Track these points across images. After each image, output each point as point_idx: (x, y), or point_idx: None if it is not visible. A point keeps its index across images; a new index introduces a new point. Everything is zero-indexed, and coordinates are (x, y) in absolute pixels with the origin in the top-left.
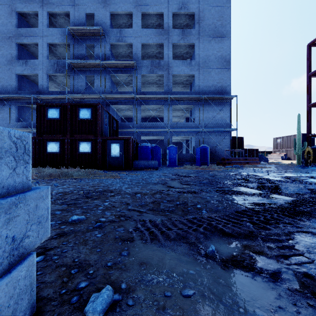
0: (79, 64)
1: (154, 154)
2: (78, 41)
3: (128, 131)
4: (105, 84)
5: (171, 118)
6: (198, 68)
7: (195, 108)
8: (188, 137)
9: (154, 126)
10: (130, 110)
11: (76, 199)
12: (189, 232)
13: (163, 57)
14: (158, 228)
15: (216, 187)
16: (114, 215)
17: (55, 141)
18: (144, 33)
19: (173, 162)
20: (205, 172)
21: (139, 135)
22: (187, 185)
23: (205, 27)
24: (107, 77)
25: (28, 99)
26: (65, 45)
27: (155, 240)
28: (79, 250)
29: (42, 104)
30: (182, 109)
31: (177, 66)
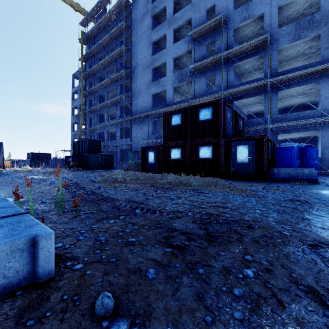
0: (200, 66)
1: (303, 158)
2: (198, 43)
3: (258, 130)
4: (228, 79)
5: None
6: None
7: None
8: None
9: (301, 117)
10: (260, 103)
11: (188, 233)
12: None
13: (318, 10)
14: None
15: None
16: None
17: (177, 148)
18: None
19: None
20: None
21: (275, 132)
22: None
23: None
24: (229, 69)
25: (159, 114)
26: (187, 53)
27: None
28: None
29: (167, 113)
30: None
31: None
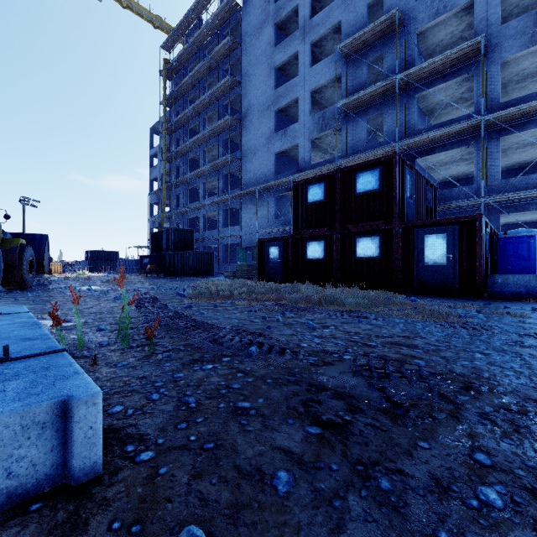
0: (356, 101)
1: None
2: (354, 63)
3: (462, 207)
4: (406, 120)
5: None
6: None
7: None
8: None
9: None
10: (464, 161)
11: (349, 397)
12: None
13: None
14: None
15: None
16: None
17: (318, 240)
18: None
19: None
20: None
21: (495, 211)
22: None
23: None
24: (409, 104)
25: (287, 185)
26: (334, 81)
27: None
28: None
29: (300, 182)
30: None
31: None
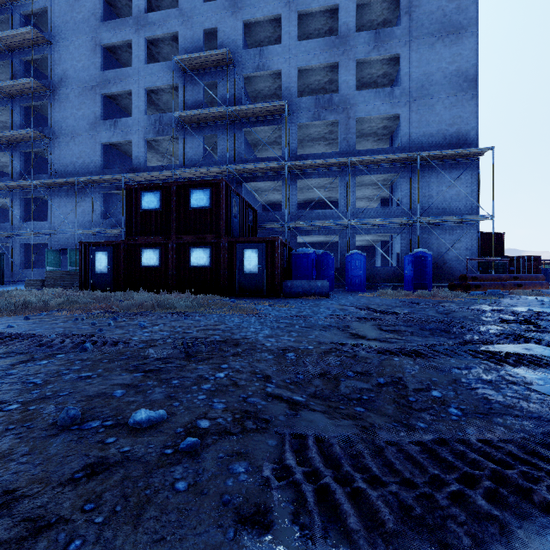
0: (193, 117)
1: (321, 268)
2: (191, 79)
3: (274, 228)
4: (236, 148)
5: (352, 201)
6: (408, 100)
7: (401, 179)
8: (386, 236)
9: (320, 216)
10: (278, 191)
11: (165, 358)
12: (441, 505)
13: (338, 89)
14: (343, 472)
15: (463, 340)
16: (232, 410)
17: (153, 248)
18: (303, 49)
19: (357, 283)
20: (426, 303)
21: (294, 233)
22: (394, 333)
23: (421, 20)
24: (238, 135)
25: (118, 182)
26: (172, 88)
27: (337, 527)
28: (112, 549)
29: (134, 187)
30: (374, 184)
31: (364, 102)
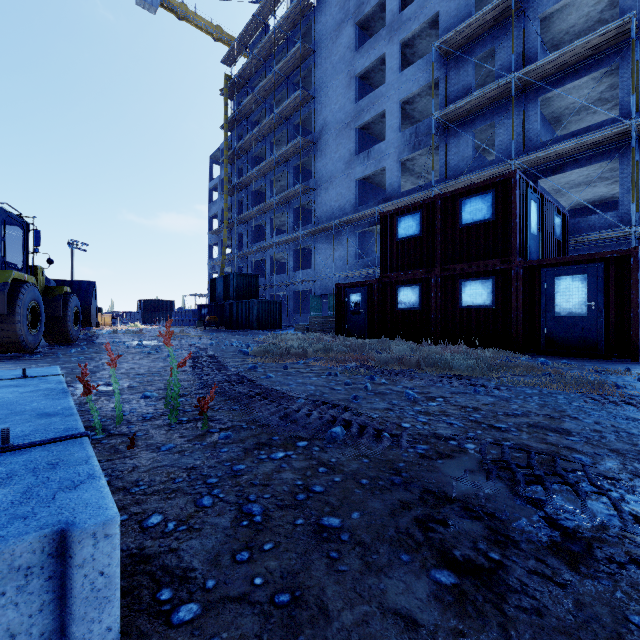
0: (459, 111)
1: None
2: (455, 64)
3: (602, 240)
4: (525, 131)
5: None
6: None
7: None
8: None
9: None
10: (604, 181)
11: (488, 515)
12: None
13: None
14: None
15: None
16: None
17: (411, 285)
18: None
19: None
20: None
21: None
22: None
23: None
24: (529, 110)
25: (371, 218)
26: (430, 88)
27: None
28: None
29: (389, 213)
30: None
31: None
